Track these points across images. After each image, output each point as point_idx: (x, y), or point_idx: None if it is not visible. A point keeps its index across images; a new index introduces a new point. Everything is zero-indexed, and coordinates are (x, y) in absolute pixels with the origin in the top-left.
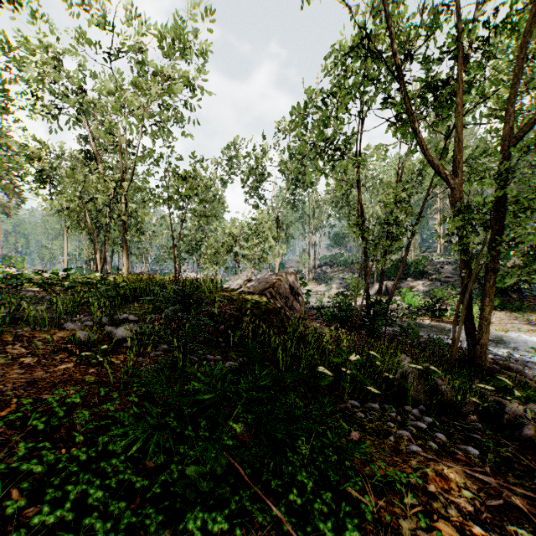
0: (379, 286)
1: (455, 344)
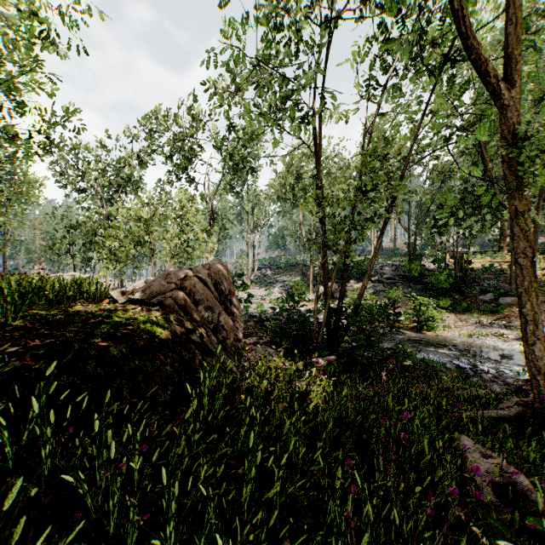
0: (342, 286)
1: None
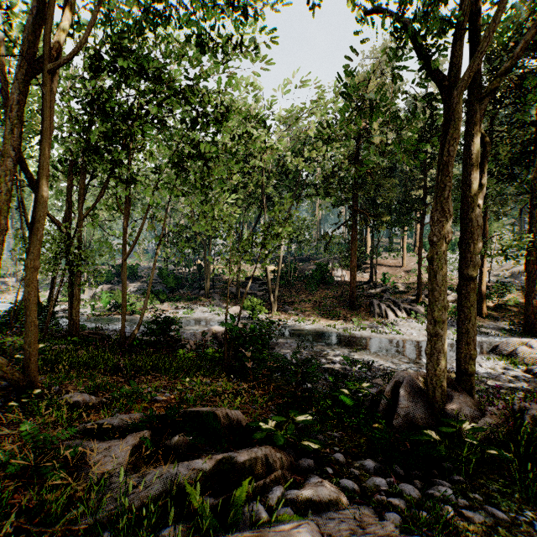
0: (50, 292)
1: (46, 325)
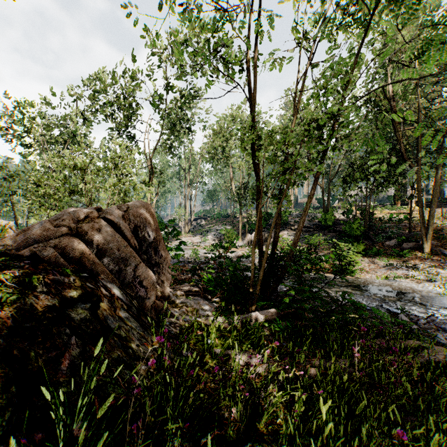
0: (275, 233)
1: None
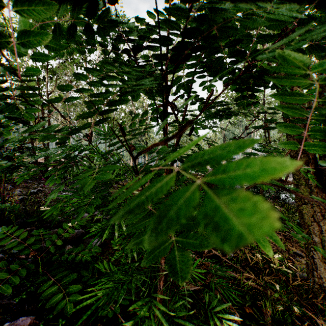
0: None
1: None
